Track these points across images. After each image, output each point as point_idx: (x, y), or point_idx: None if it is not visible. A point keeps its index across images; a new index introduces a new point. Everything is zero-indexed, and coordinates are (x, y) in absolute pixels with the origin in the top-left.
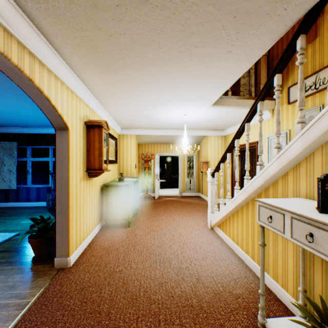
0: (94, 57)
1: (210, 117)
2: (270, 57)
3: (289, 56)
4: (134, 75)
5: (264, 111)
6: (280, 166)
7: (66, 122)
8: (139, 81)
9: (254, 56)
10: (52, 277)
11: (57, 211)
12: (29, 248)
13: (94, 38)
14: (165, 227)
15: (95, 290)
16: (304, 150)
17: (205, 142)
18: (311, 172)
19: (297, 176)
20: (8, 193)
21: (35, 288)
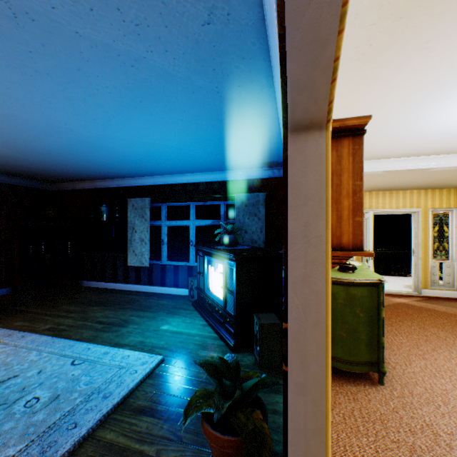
0: None
1: None
2: None
3: None
4: None
5: None
6: None
7: (333, 94)
8: None
9: None
10: None
11: (291, 382)
12: None
13: None
14: None
15: None
16: None
17: None
18: None
19: None
20: (140, 272)
21: None
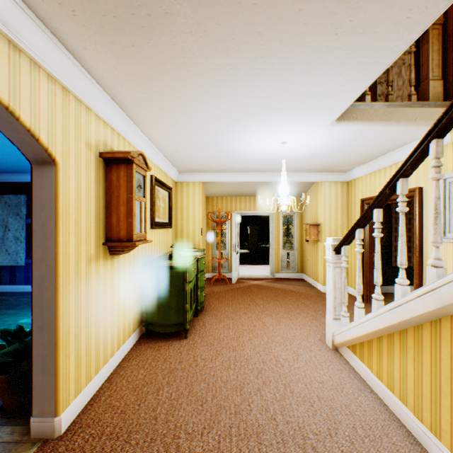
0: None
1: (328, 147)
2: (448, 27)
3: None
4: (183, 43)
5: None
6: None
7: (47, 146)
8: (196, 63)
9: None
10: None
11: (35, 326)
12: None
13: None
14: (249, 342)
15: None
16: None
17: (314, 192)
18: None
19: None
20: (15, 272)
21: None
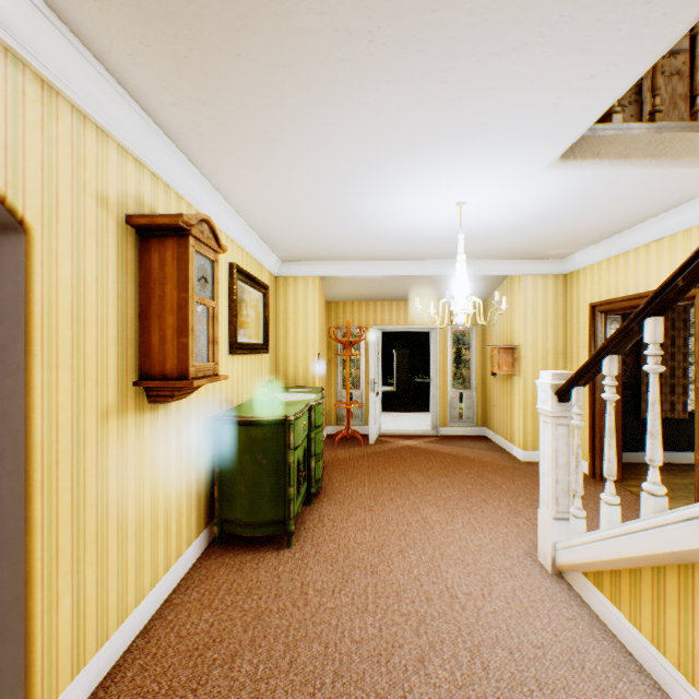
0: None
1: (538, 211)
2: None
3: None
4: None
5: None
6: None
7: (3, 193)
8: (301, 29)
9: None
10: None
11: None
12: None
13: None
14: (400, 557)
15: None
16: None
17: (505, 293)
18: None
19: None
20: None
21: None
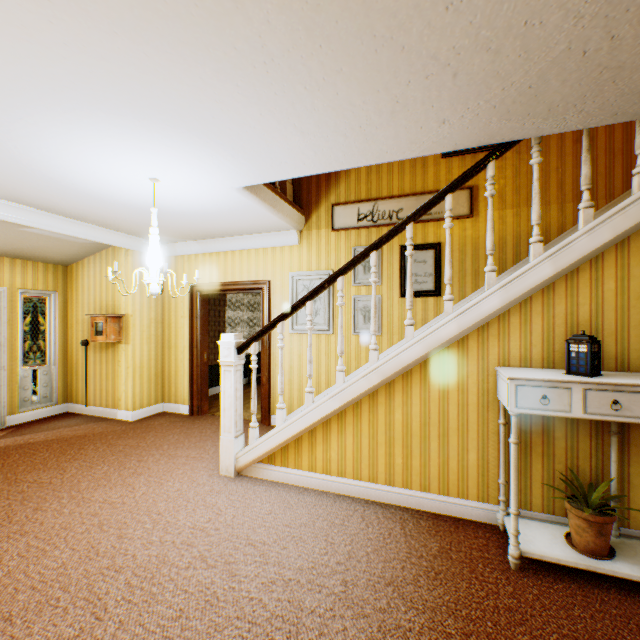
0: None
1: (197, 209)
2: None
3: (471, 178)
4: None
5: (289, 231)
6: (463, 327)
7: None
8: (245, 8)
9: (437, 149)
10: None
11: None
12: None
13: None
14: (129, 540)
15: None
16: (503, 307)
17: (107, 263)
18: (506, 334)
19: (485, 340)
20: None
21: None
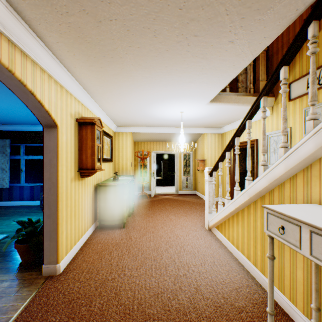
0: (83, 48)
1: (207, 114)
2: (269, 53)
3: (299, 46)
4: (127, 68)
5: None
6: (287, 168)
7: (54, 119)
8: (134, 76)
9: (258, 46)
10: (39, 287)
11: (45, 215)
12: (17, 253)
13: (81, 25)
14: (161, 228)
15: (84, 303)
16: (318, 150)
17: (202, 139)
18: None
19: (308, 179)
20: (1, 192)
21: (19, 300)
